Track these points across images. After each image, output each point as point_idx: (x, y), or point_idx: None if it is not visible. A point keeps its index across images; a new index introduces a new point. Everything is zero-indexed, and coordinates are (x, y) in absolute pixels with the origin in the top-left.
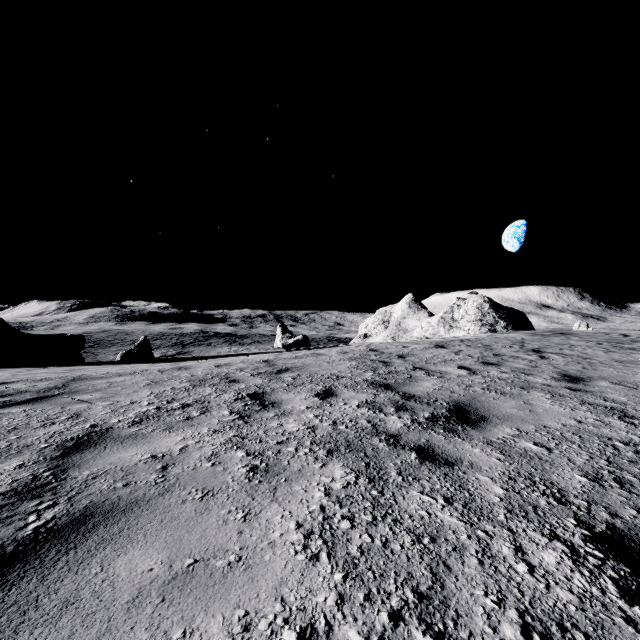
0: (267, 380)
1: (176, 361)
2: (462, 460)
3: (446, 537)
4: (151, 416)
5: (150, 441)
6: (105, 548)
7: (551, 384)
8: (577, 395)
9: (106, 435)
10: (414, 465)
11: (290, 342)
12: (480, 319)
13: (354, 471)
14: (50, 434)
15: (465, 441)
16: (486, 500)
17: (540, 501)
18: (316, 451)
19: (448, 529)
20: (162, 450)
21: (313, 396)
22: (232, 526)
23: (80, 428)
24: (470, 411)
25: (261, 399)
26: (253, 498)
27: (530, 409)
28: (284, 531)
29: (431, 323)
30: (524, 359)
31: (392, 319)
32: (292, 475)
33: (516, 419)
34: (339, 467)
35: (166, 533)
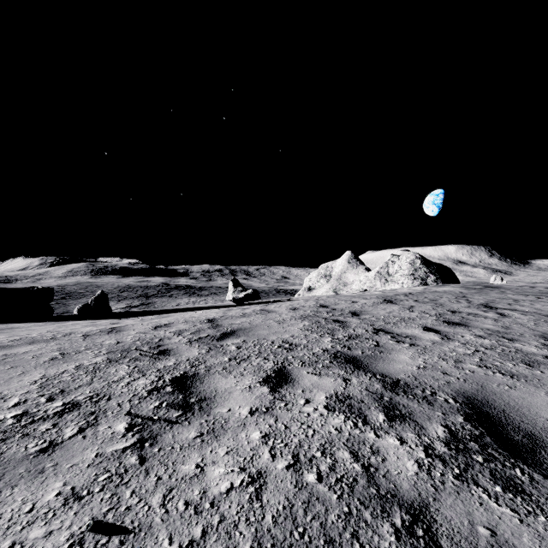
0: (205, 350)
1: (124, 317)
2: None
3: None
4: None
5: None
6: None
7: None
8: None
9: None
10: None
11: (240, 296)
12: (413, 273)
13: None
14: None
15: None
16: None
17: None
18: None
19: None
20: None
21: (261, 383)
22: None
23: None
24: (500, 419)
25: (187, 390)
26: None
27: None
28: None
29: (369, 277)
30: (485, 317)
31: (333, 273)
32: None
33: None
34: None
35: None
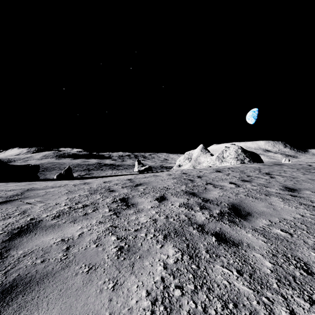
0: (130, 190)
1: (84, 179)
2: (242, 242)
3: (243, 303)
4: (65, 212)
5: (62, 229)
6: (19, 314)
7: (280, 192)
8: (296, 199)
9: (38, 225)
10: (215, 246)
11: (142, 169)
12: (236, 157)
13: (180, 250)
14: (6, 224)
15: (242, 229)
16: (262, 272)
17: (296, 272)
18: (157, 236)
19: (243, 296)
20: (68, 235)
21: (154, 200)
22: (105, 294)
23: (24, 220)
24: (241, 209)
25: (126, 202)
26: (119, 271)
27: (273, 208)
28: (138, 298)
29: (212, 159)
30: (262, 178)
31: (193, 157)
32: (143, 253)
33: (267, 214)
34: (171, 247)
35: (62, 301)
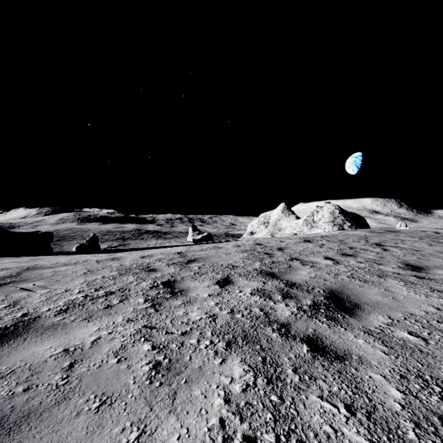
0: (178, 269)
1: (114, 252)
2: (350, 353)
3: None
4: (77, 304)
5: (68, 332)
6: None
7: (400, 272)
8: (424, 282)
9: (31, 325)
10: (307, 360)
11: (198, 238)
12: (332, 221)
13: (252, 368)
14: None
15: (348, 330)
16: (388, 408)
17: (442, 409)
18: (216, 343)
19: None
20: (75, 343)
21: (214, 284)
22: None
23: (11, 317)
24: (344, 298)
25: (172, 287)
26: (151, 408)
27: (392, 296)
28: None
29: (298, 224)
30: (372, 251)
31: (270, 221)
32: (193, 374)
33: (384, 306)
34: (237, 363)
35: None
